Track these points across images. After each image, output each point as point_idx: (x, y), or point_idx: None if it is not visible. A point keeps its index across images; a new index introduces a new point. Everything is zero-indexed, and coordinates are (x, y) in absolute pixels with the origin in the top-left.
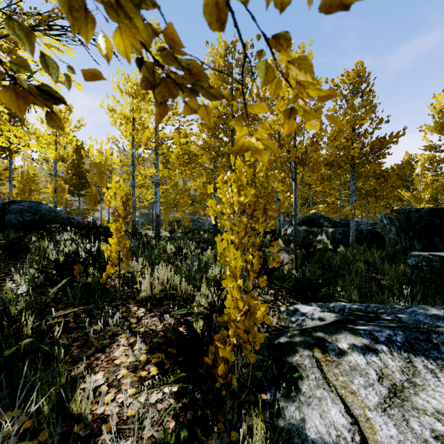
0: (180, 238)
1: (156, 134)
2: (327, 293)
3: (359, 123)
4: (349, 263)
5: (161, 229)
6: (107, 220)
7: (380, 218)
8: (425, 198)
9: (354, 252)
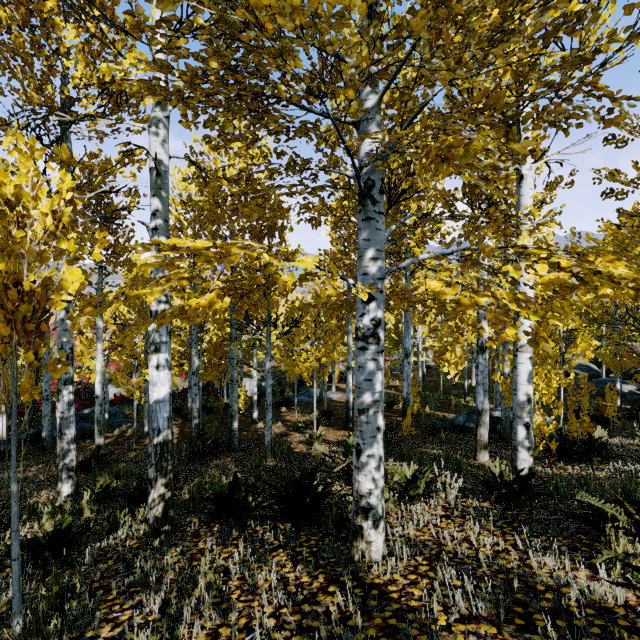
0: None
1: None
2: None
3: None
4: None
5: None
6: None
7: None
8: None
9: None
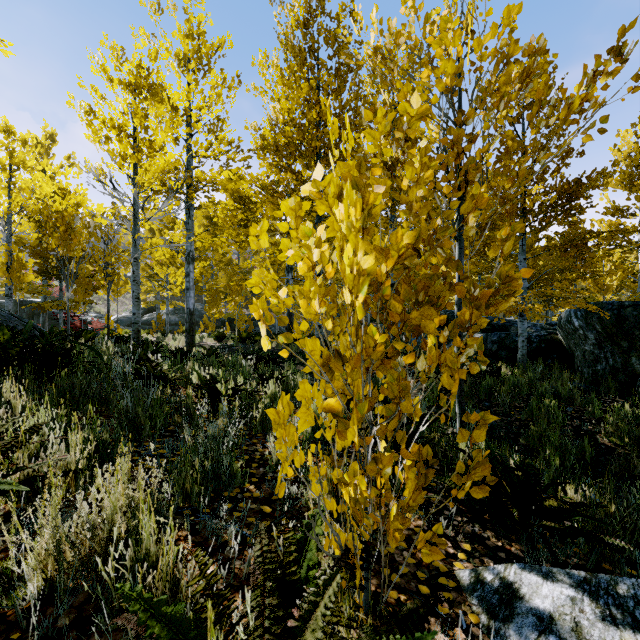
0: (230, 349)
1: (185, 171)
2: (558, 510)
3: (633, 92)
4: (526, 397)
5: (205, 332)
6: (119, 318)
7: (566, 318)
8: (613, 285)
9: (530, 377)
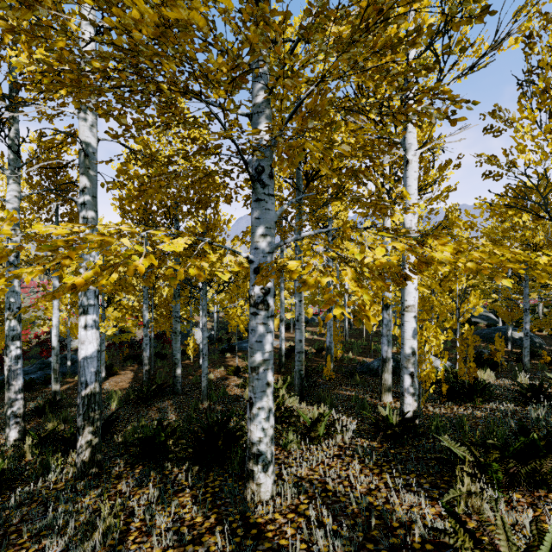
0: None
1: None
2: None
3: None
4: None
5: None
6: None
7: None
8: None
9: None
